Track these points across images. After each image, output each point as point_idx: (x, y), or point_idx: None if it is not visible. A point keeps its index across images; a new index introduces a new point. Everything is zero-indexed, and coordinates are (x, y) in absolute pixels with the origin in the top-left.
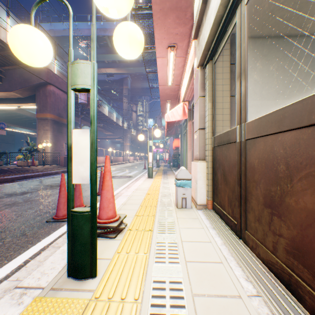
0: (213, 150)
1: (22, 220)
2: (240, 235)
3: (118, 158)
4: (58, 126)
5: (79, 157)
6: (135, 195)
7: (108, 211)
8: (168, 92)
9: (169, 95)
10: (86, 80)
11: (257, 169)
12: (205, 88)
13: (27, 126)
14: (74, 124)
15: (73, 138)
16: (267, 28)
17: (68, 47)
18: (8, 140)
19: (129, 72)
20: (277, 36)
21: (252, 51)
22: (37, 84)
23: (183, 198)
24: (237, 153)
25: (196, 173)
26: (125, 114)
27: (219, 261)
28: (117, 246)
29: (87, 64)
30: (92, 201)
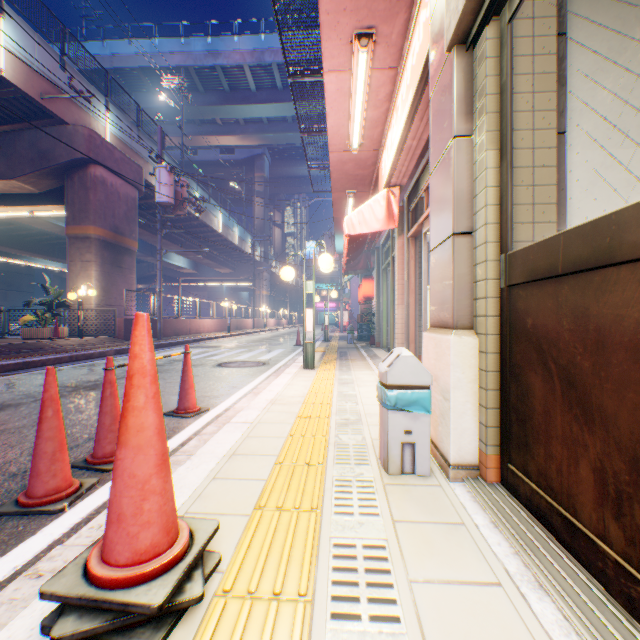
0: (507, 297)
1: None
2: None
3: (243, 321)
4: (113, 253)
5: None
6: (266, 420)
7: (138, 532)
8: (349, 169)
9: (353, 176)
10: None
11: None
12: (472, 111)
13: (56, 255)
14: None
15: None
16: None
17: (140, 92)
18: (21, 284)
19: (266, 143)
20: None
21: None
22: (66, 163)
23: (405, 442)
24: None
25: (445, 369)
26: (259, 231)
27: None
28: None
29: None
30: None
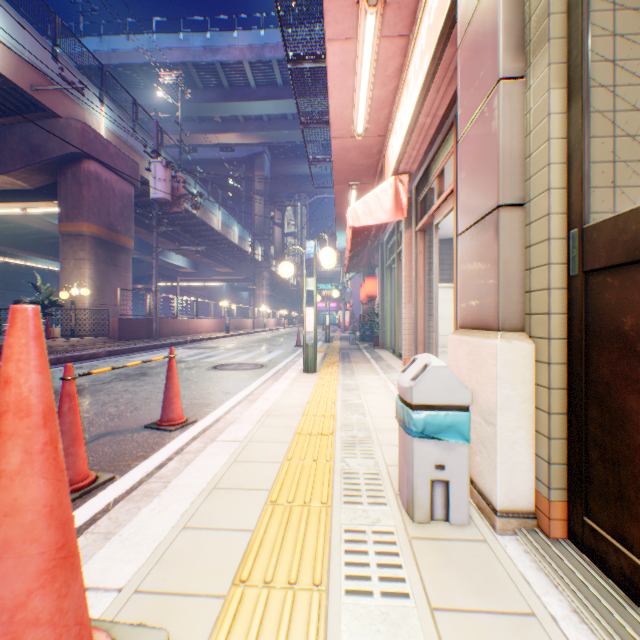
0: (582, 287)
1: None
2: None
3: (242, 321)
4: (107, 251)
5: None
6: (259, 438)
7: None
8: (353, 158)
9: (356, 166)
10: None
11: None
12: (524, 44)
13: (54, 254)
14: None
15: None
16: None
17: (139, 89)
18: (19, 284)
19: (266, 141)
20: None
21: None
22: (59, 157)
23: (435, 480)
24: None
25: (487, 384)
26: (259, 231)
27: None
28: None
29: None
30: None
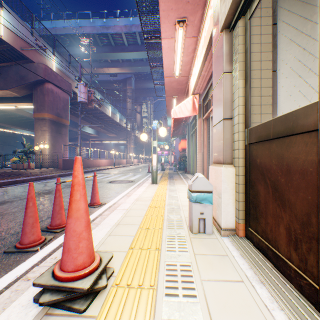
0: (248, 149)
1: None
2: None
3: (121, 160)
4: (57, 126)
5: None
6: (134, 208)
7: (77, 256)
8: (174, 85)
9: (176, 89)
10: None
11: None
12: (232, 60)
13: (28, 127)
14: None
15: None
16: None
17: (70, 46)
18: (10, 142)
19: (133, 72)
20: None
21: (299, 7)
22: (34, 82)
23: (200, 218)
24: None
25: (219, 183)
26: (129, 116)
27: None
28: None
29: None
30: None
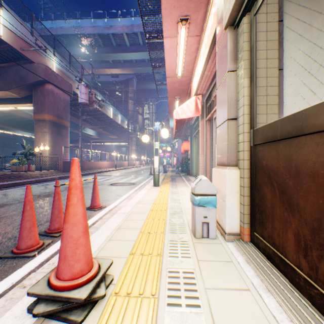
0: (253, 150)
1: None
2: None
3: (123, 162)
4: (57, 128)
5: None
6: (135, 211)
7: (74, 264)
8: (176, 86)
9: (178, 89)
10: None
11: None
12: (237, 59)
13: (28, 129)
14: None
15: None
16: None
17: (71, 46)
18: (10, 143)
19: (134, 72)
20: None
21: (306, 3)
22: (34, 82)
23: (203, 222)
24: None
25: (223, 186)
26: (131, 117)
27: None
28: None
29: None
30: None
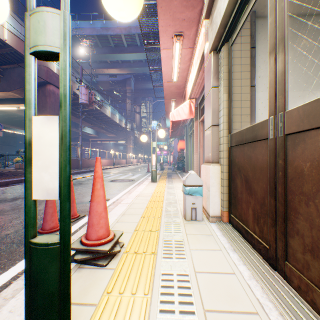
0: (230, 150)
1: (1, 234)
2: (276, 264)
3: (121, 160)
4: None
5: (43, 158)
6: (136, 202)
7: (98, 230)
8: (172, 89)
9: (174, 93)
10: (53, 38)
11: (310, 176)
12: (219, 77)
13: None
14: (36, 108)
15: (33, 129)
16: (294, 3)
17: None
18: (10, 142)
19: (132, 72)
20: (306, 14)
21: None
22: None
23: (192, 208)
24: (271, 153)
25: (208, 179)
26: (128, 116)
27: (253, 311)
28: (107, 281)
29: (54, 13)
30: (62, 226)
